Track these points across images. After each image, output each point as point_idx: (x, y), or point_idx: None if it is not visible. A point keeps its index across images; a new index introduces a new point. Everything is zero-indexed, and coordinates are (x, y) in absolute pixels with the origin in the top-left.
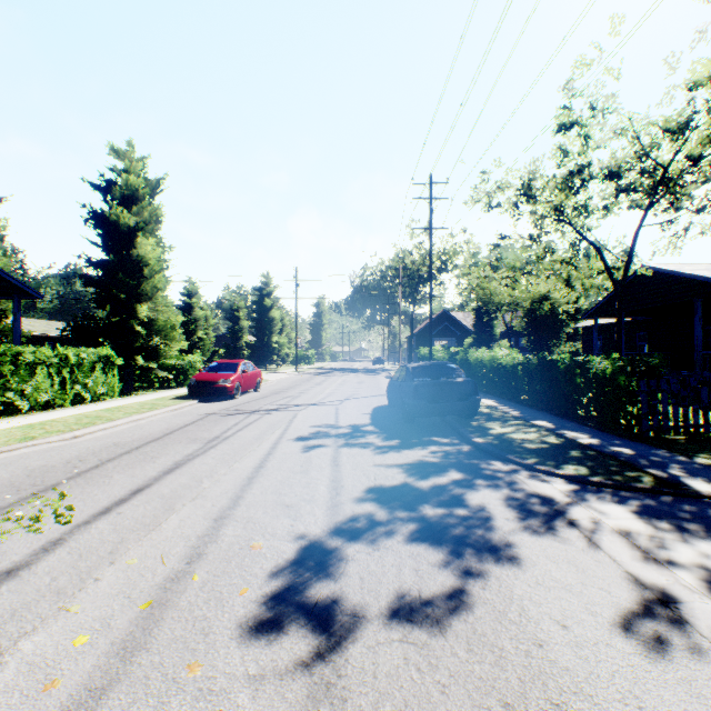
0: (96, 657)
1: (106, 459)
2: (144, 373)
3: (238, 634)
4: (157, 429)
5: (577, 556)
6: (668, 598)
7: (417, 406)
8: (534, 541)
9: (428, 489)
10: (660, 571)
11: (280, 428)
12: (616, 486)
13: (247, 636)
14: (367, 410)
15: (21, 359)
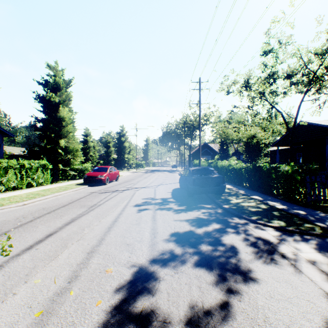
0: None
1: (36, 216)
2: (63, 172)
3: None
4: (66, 200)
5: (290, 277)
6: None
7: (194, 188)
8: (264, 267)
9: (202, 234)
10: None
11: (127, 199)
12: (301, 232)
13: None
14: (169, 190)
15: (0, 165)
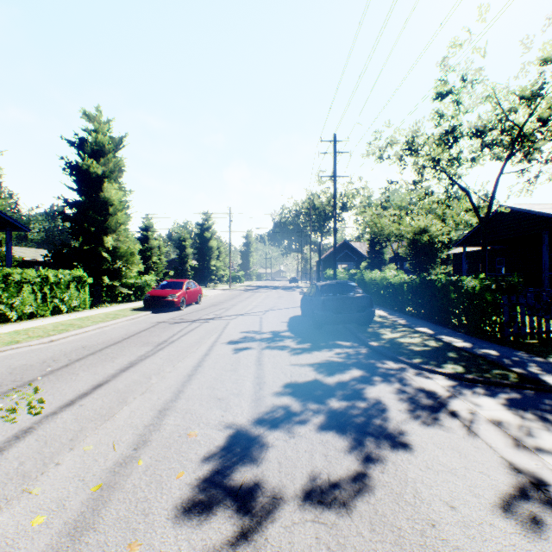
0: (49, 536)
1: (74, 359)
2: (110, 290)
3: (173, 515)
4: (117, 334)
5: (459, 442)
6: (538, 481)
7: (324, 316)
8: (423, 430)
9: (334, 384)
10: (530, 456)
11: (215, 333)
12: (487, 382)
13: (181, 516)
14: (284, 319)
15: (11, 279)
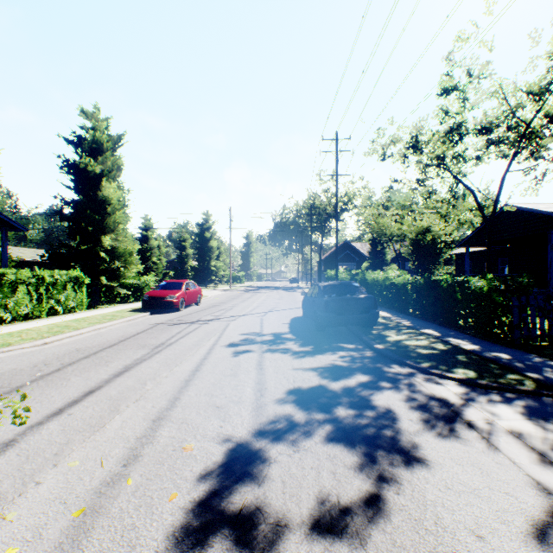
0: None
1: (67, 363)
2: (108, 290)
3: (163, 547)
4: (114, 336)
5: (479, 458)
6: None
7: (327, 317)
8: (438, 442)
9: (339, 391)
10: None
11: (215, 335)
12: (501, 388)
13: (172, 548)
14: (286, 320)
15: (5, 279)
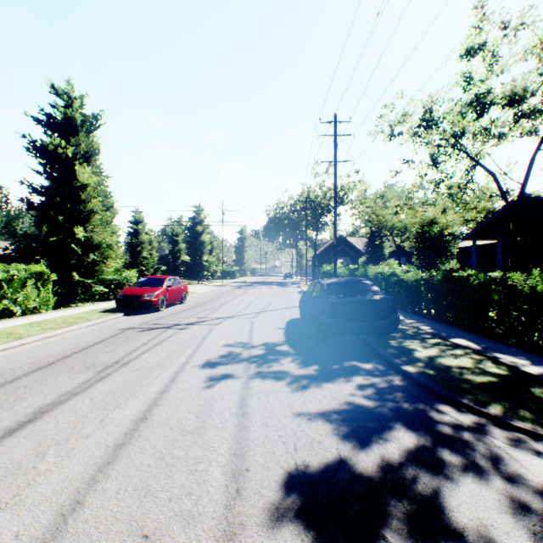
0: None
1: None
2: (86, 287)
3: None
4: (60, 349)
5: None
6: None
7: (333, 324)
8: None
9: (378, 477)
10: None
11: (190, 348)
12: None
13: None
14: (280, 324)
15: None
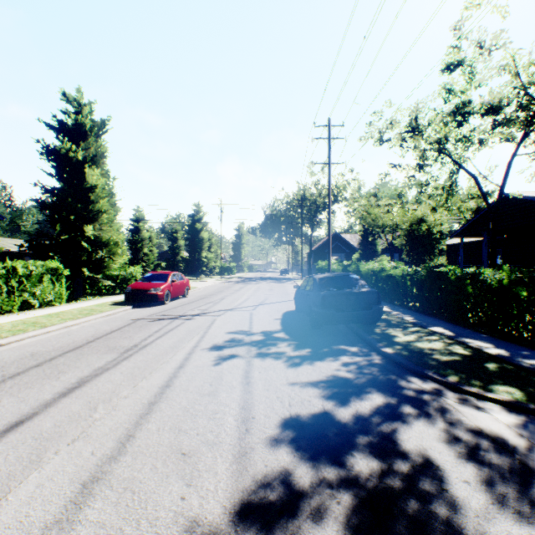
0: None
1: (9, 374)
2: (94, 282)
3: None
4: (83, 336)
5: None
6: None
7: (324, 314)
8: None
9: (352, 422)
10: None
11: (197, 335)
12: None
13: None
14: (277, 315)
15: None
